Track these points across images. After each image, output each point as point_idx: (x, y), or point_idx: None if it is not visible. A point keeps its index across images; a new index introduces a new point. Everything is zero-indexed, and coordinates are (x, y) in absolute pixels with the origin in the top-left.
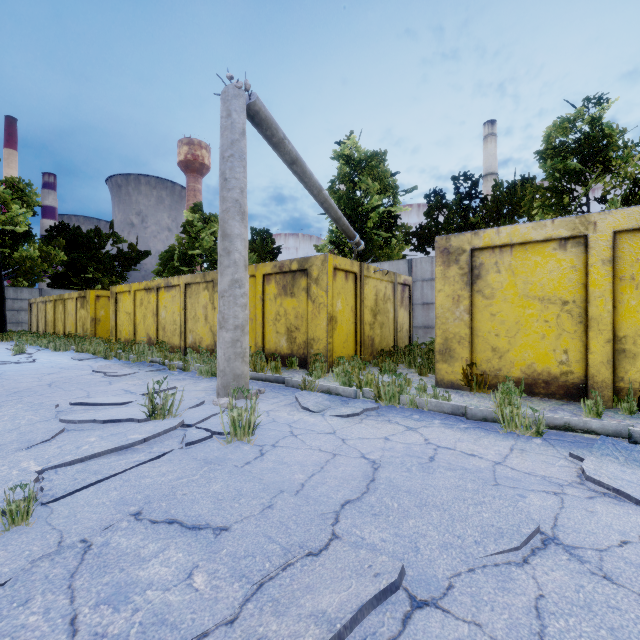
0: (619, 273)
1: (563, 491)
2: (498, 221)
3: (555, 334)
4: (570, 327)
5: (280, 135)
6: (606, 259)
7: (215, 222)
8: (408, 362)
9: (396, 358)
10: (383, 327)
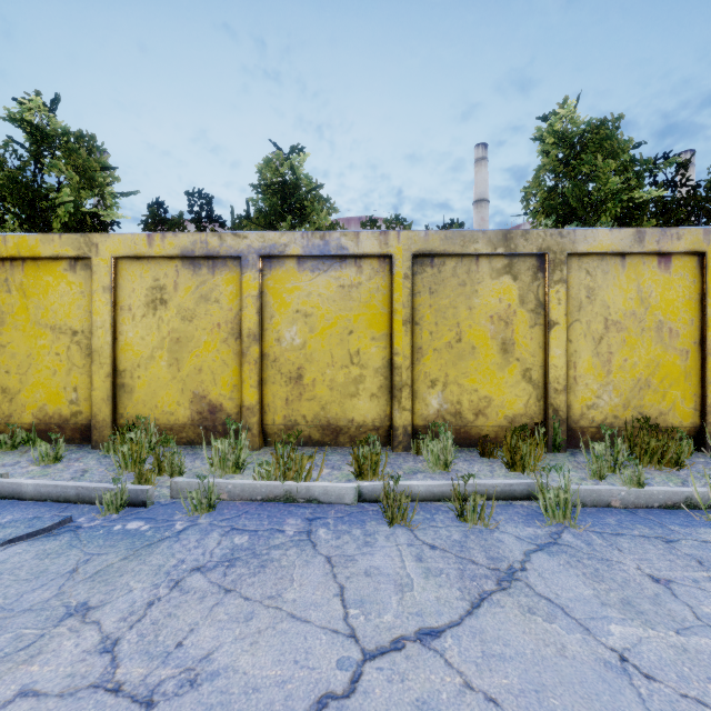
0: (120, 302)
1: None
2: None
3: (66, 369)
4: (80, 361)
5: None
6: (107, 286)
7: None
8: None
9: None
10: None
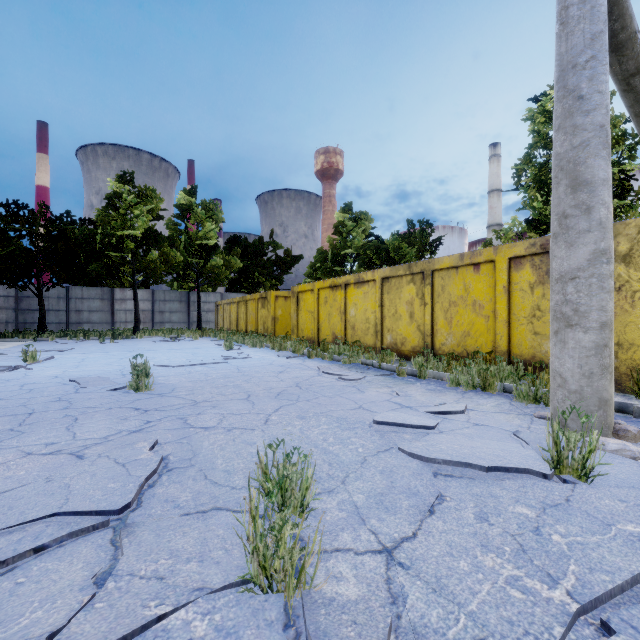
0: None
1: None
2: None
3: None
4: None
5: (633, 26)
6: None
7: (365, 220)
8: None
9: None
10: None
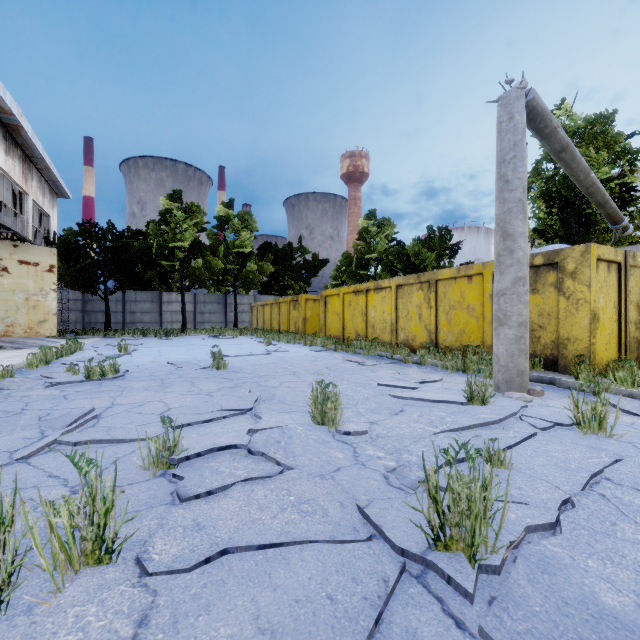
0: None
1: None
2: None
3: None
4: None
5: (553, 124)
6: None
7: (388, 226)
8: None
9: None
10: None
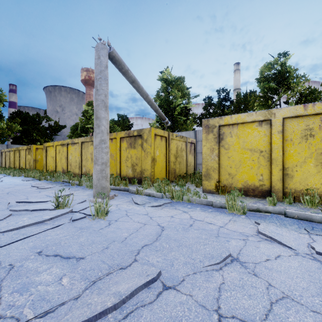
0: (285, 137)
1: (247, 238)
2: (239, 112)
3: (257, 166)
4: (264, 163)
5: (126, 68)
6: (279, 131)
7: None
8: (192, 181)
9: (186, 179)
10: (180, 164)
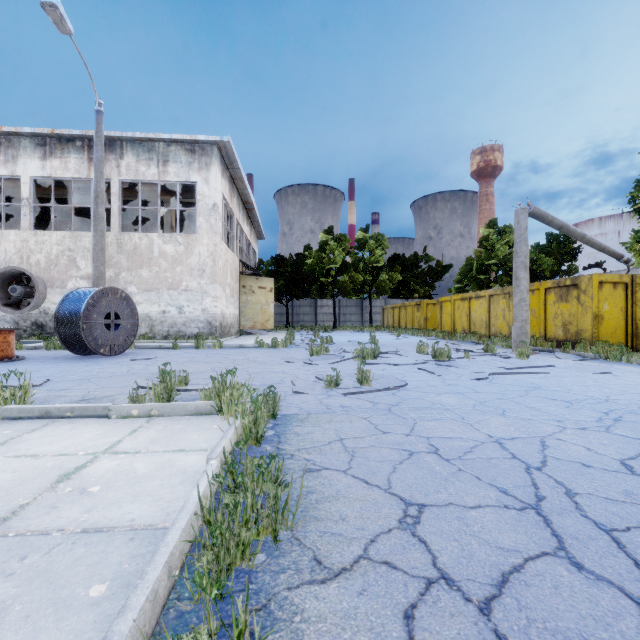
0: None
1: None
2: None
3: None
4: None
5: (549, 219)
6: None
7: (509, 232)
8: None
9: None
10: None
